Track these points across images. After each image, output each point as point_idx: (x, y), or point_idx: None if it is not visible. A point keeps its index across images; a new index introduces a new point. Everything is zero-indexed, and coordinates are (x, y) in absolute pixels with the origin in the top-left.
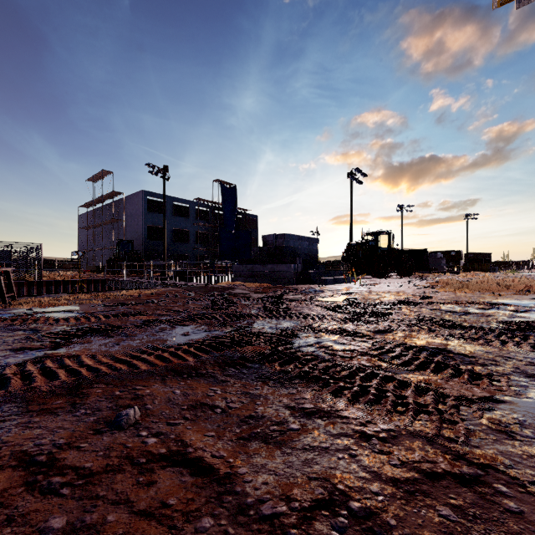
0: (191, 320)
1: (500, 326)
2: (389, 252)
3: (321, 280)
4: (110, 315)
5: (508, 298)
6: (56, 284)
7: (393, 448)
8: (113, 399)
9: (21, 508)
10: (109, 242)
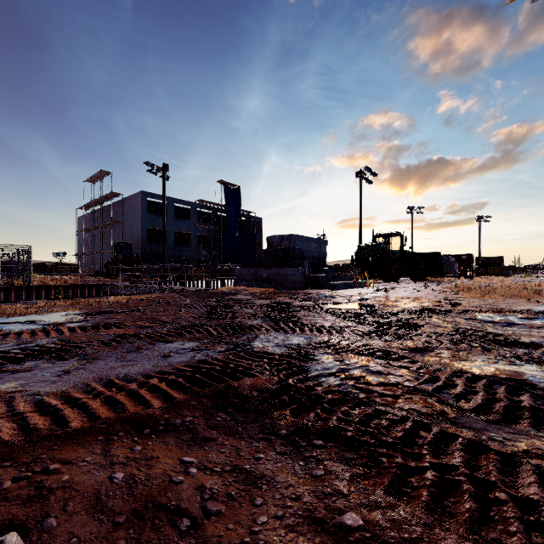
0: (178, 334)
1: None
2: (401, 255)
3: (331, 284)
4: (77, 328)
5: None
6: (47, 289)
7: None
8: None
9: None
10: (108, 245)
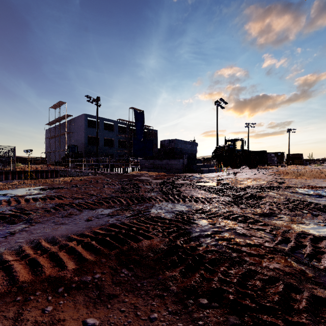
0: (99, 204)
1: None
2: (242, 152)
3: (200, 170)
4: (31, 199)
5: None
6: (25, 173)
7: None
8: None
9: None
10: (64, 146)
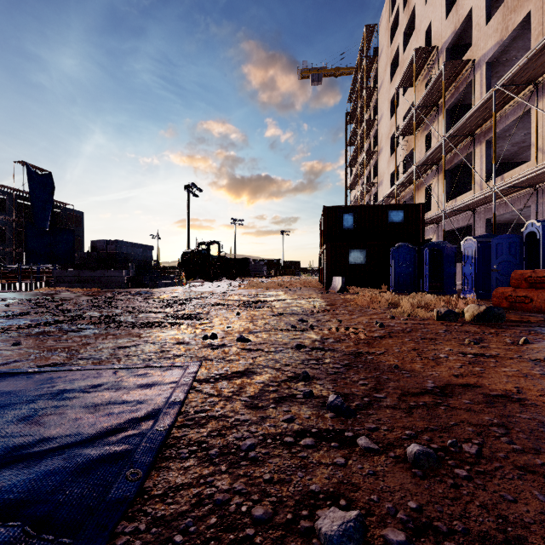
0: (26, 315)
1: (241, 303)
2: (219, 259)
3: (153, 284)
4: None
5: (270, 291)
6: None
7: (146, 332)
8: (2, 342)
9: (3, 352)
10: None
